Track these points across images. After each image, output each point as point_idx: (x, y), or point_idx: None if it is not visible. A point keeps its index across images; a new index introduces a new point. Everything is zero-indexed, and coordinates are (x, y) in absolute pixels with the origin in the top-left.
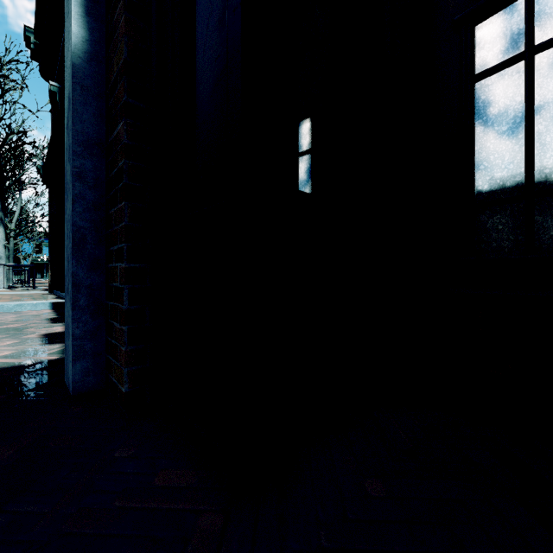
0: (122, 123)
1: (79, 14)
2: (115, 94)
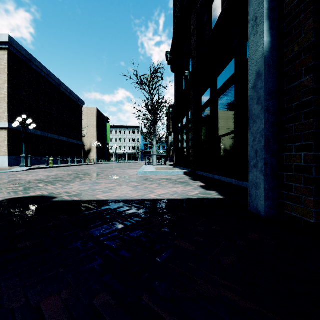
0: (309, 77)
1: (267, 30)
2: (295, 63)
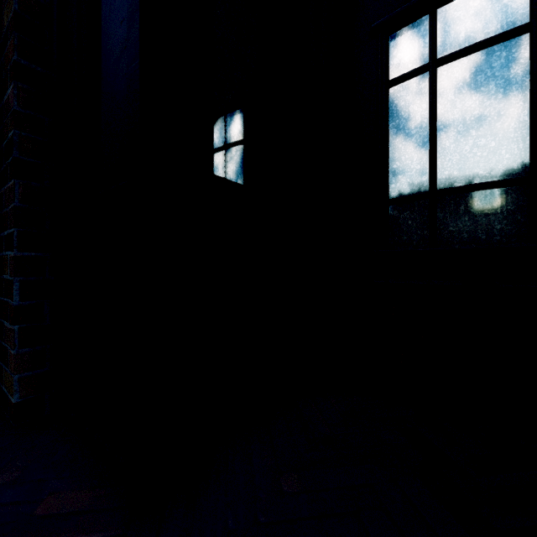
0: (11, 87)
1: None
2: (5, 52)
